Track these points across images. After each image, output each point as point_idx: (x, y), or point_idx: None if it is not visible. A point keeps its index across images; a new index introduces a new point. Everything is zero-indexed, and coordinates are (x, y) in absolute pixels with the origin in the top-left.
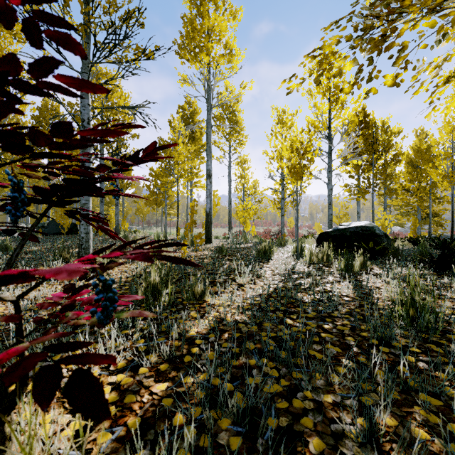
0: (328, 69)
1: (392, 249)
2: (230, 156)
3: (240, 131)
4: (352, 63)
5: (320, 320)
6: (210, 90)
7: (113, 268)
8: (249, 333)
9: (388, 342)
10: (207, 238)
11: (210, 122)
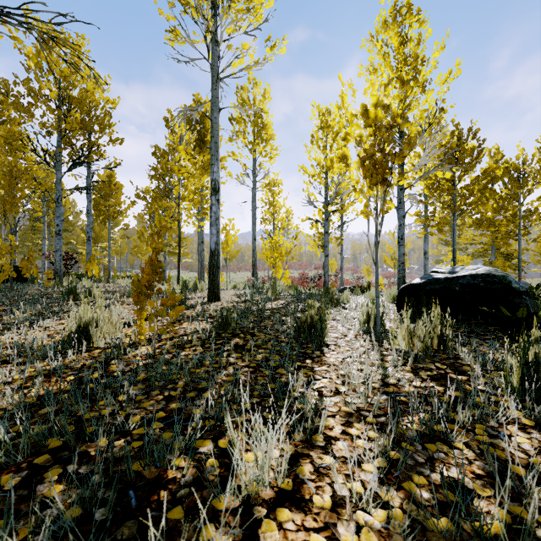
0: None
1: None
2: (255, 174)
3: (268, 140)
4: None
5: None
6: (216, 50)
7: None
8: None
9: None
10: (211, 292)
11: (216, 102)
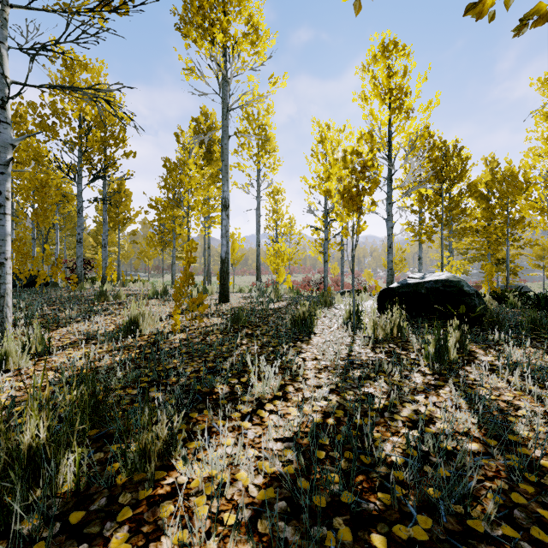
0: None
1: (490, 314)
2: (259, 184)
3: (272, 152)
4: None
5: None
6: (226, 85)
7: (40, 358)
8: None
9: None
10: (222, 295)
11: (226, 131)
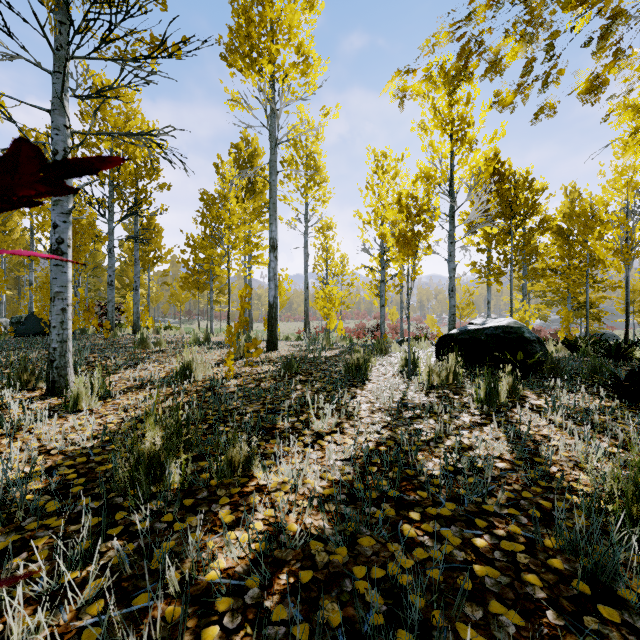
0: (477, 55)
1: (550, 361)
2: (307, 219)
3: (321, 183)
4: (520, 45)
5: (465, 526)
6: (274, 117)
7: (105, 401)
8: (330, 570)
9: (608, 586)
10: (270, 342)
11: (274, 166)
